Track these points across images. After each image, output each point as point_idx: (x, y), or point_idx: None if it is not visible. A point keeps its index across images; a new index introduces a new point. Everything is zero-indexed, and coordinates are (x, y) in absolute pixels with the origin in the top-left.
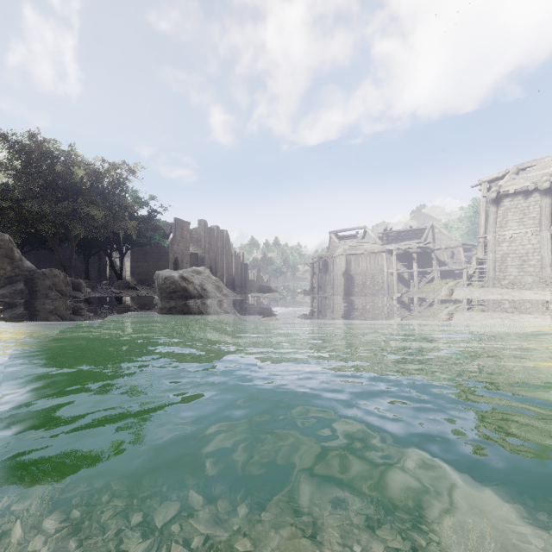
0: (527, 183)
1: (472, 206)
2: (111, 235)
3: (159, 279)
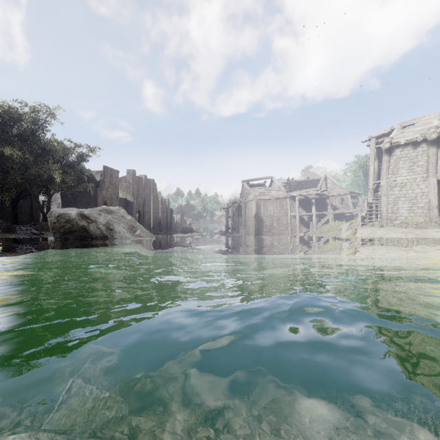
0: (416, 135)
1: (355, 162)
2: (37, 179)
3: (51, 217)
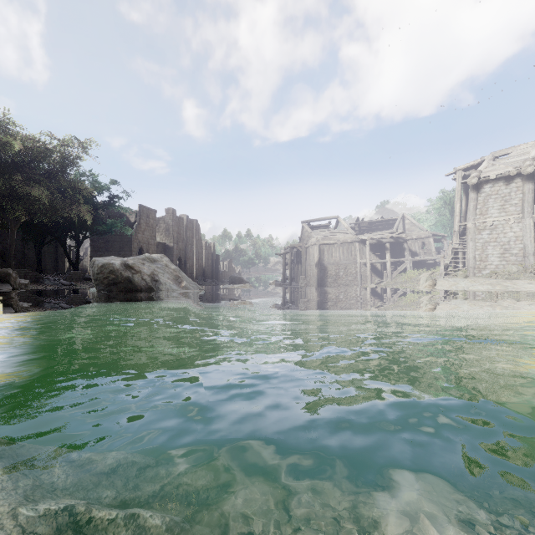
0: (509, 168)
1: (440, 198)
2: (65, 221)
3: (94, 268)
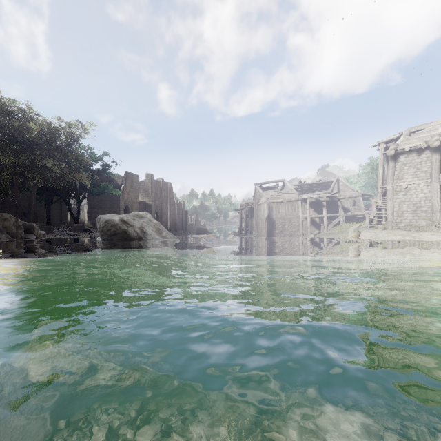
0: (420, 142)
1: (368, 164)
2: (69, 185)
3: (100, 223)
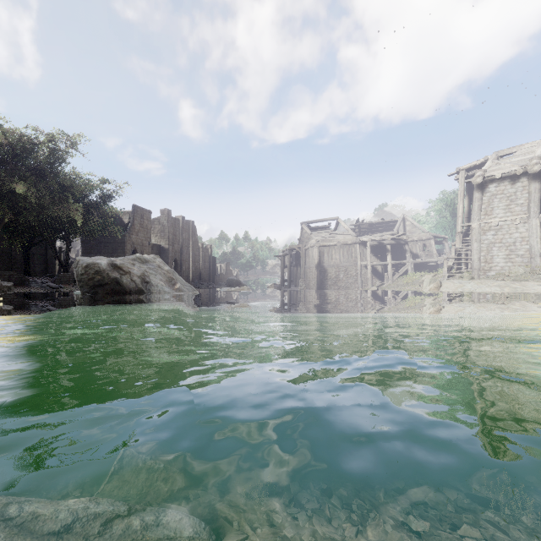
0: (514, 167)
1: (440, 200)
2: (54, 221)
3: (78, 268)
